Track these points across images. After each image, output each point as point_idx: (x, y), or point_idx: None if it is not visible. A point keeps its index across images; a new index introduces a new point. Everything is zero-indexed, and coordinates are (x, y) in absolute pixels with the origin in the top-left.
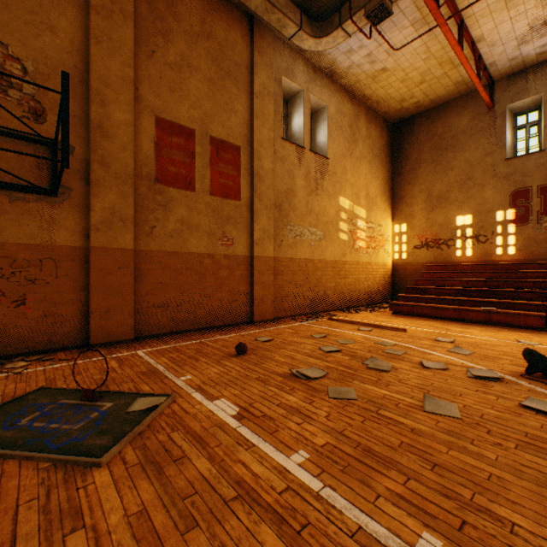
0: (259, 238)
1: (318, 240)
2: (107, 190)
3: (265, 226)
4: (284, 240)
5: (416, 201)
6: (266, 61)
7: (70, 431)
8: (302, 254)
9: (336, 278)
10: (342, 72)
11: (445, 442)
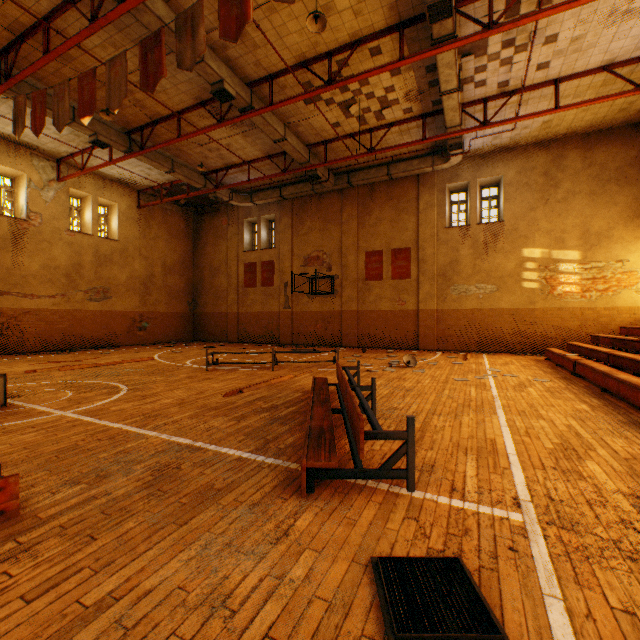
0: (422, 299)
1: (488, 293)
2: (347, 289)
3: (427, 291)
4: (447, 297)
5: None
6: (428, 187)
7: None
8: (468, 305)
9: (516, 324)
10: (510, 143)
11: None
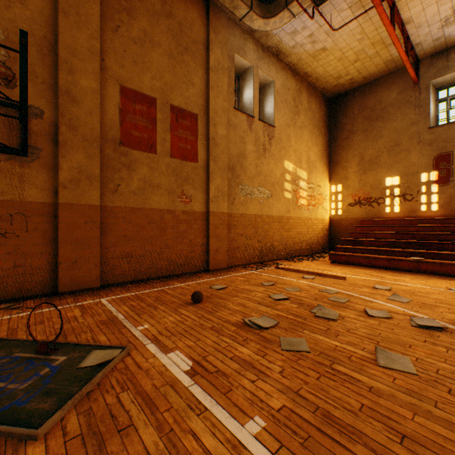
0: (214, 196)
1: (266, 198)
2: (74, 151)
3: (219, 186)
4: (236, 198)
5: (350, 165)
6: (220, 40)
7: (14, 391)
8: (252, 210)
9: (281, 231)
10: (287, 51)
11: (408, 404)
